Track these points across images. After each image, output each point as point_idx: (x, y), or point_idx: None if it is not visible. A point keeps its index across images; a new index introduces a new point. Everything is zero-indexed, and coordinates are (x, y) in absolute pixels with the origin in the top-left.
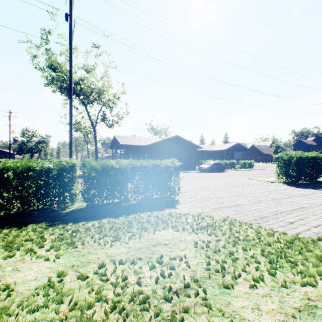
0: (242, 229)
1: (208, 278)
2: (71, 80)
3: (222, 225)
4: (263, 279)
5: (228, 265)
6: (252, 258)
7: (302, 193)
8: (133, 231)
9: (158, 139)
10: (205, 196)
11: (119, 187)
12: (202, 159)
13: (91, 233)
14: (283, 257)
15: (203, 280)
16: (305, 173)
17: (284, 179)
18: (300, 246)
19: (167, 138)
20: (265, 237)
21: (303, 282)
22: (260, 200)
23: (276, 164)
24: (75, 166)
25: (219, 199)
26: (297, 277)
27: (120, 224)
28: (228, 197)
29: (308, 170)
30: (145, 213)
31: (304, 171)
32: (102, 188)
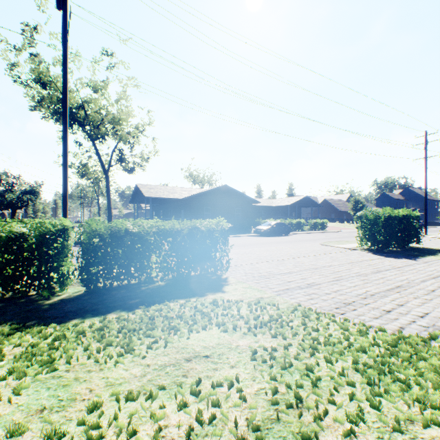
0: (322, 325)
1: (275, 422)
2: (65, 99)
3: (292, 318)
4: (364, 418)
5: (307, 393)
6: (342, 376)
7: (394, 265)
8: (156, 335)
9: (200, 189)
10: (264, 272)
11: (138, 261)
12: (259, 218)
13: (86, 340)
14: (387, 372)
15: (268, 427)
16: (395, 237)
17: (368, 246)
18: (409, 352)
19: (211, 188)
20: (357, 338)
21: (425, 420)
22: (342, 277)
23: (356, 224)
24: (67, 230)
25: (284, 277)
26: (414, 409)
27: (136, 322)
28: (297, 273)
29: (399, 233)
30: (177, 301)
31: (394, 235)
32: (110, 264)
